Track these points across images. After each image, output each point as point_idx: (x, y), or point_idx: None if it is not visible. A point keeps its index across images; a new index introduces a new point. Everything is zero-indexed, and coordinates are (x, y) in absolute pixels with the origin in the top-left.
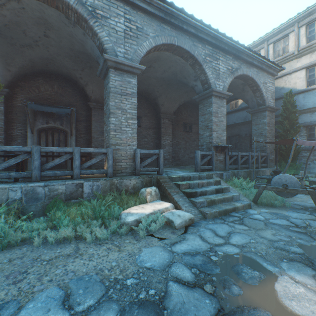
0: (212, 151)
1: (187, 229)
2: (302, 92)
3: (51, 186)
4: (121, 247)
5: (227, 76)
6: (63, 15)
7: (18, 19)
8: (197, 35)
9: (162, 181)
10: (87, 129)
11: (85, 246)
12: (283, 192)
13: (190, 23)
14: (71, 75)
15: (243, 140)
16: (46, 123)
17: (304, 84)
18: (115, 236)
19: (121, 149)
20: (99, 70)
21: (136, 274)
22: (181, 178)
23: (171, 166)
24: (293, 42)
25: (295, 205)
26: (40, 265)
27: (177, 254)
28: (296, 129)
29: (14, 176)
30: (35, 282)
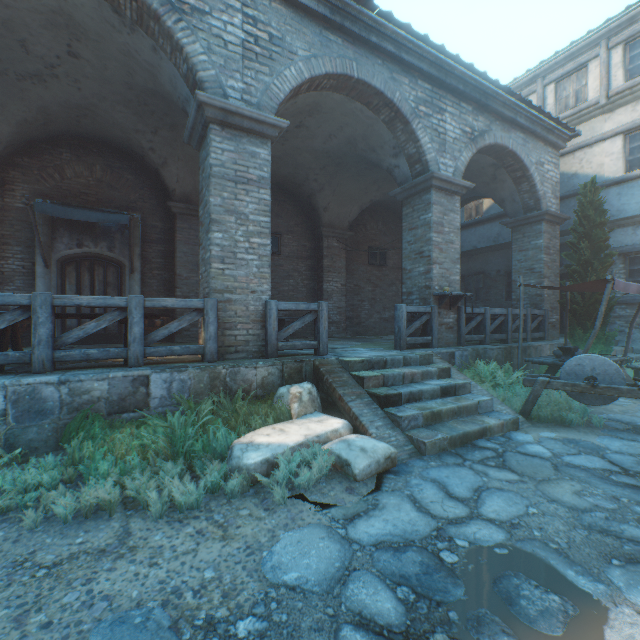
0: (430, 305)
1: (381, 482)
2: (617, 182)
3: (74, 384)
4: (228, 529)
5: (462, 147)
6: (107, 5)
7: (6, 13)
8: (399, 58)
9: (324, 370)
10: (166, 259)
11: (145, 525)
12: (586, 394)
13: (385, 31)
14: (132, 144)
15: (493, 284)
16: (77, 245)
17: (621, 166)
18: (218, 500)
19: (235, 301)
20: (188, 128)
21: (261, 604)
22: (366, 364)
23: (343, 336)
24: (597, 80)
25: (611, 422)
26: (28, 580)
27: (359, 547)
28: (607, 259)
29: None
30: (6, 630)
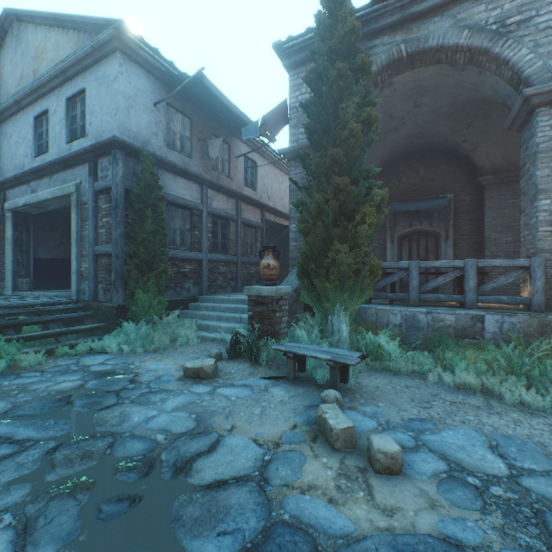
0: None
1: None
2: None
3: (434, 314)
4: None
5: None
6: (445, 66)
7: (386, 106)
8: None
9: None
10: (473, 225)
11: (501, 406)
12: None
13: None
14: (446, 143)
15: None
16: (408, 226)
17: None
18: None
19: None
20: (509, 119)
21: None
22: None
23: None
24: None
25: None
26: (442, 402)
27: None
28: None
29: (390, 297)
30: (443, 415)
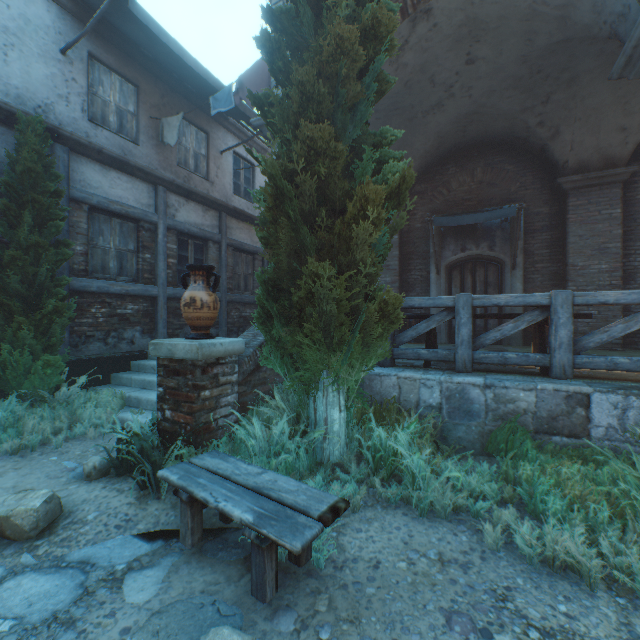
0: None
1: None
2: None
3: (498, 390)
4: None
5: None
6: None
7: (423, 58)
8: None
9: None
10: (550, 249)
11: None
12: None
13: None
14: (514, 130)
15: None
16: (460, 250)
17: None
18: None
19: None
20: (624, 52)
21: None
22: None
23: None
24: None
25: None
26: (520, 634)
27: None
28: None
29: (424, 355)
30: None
